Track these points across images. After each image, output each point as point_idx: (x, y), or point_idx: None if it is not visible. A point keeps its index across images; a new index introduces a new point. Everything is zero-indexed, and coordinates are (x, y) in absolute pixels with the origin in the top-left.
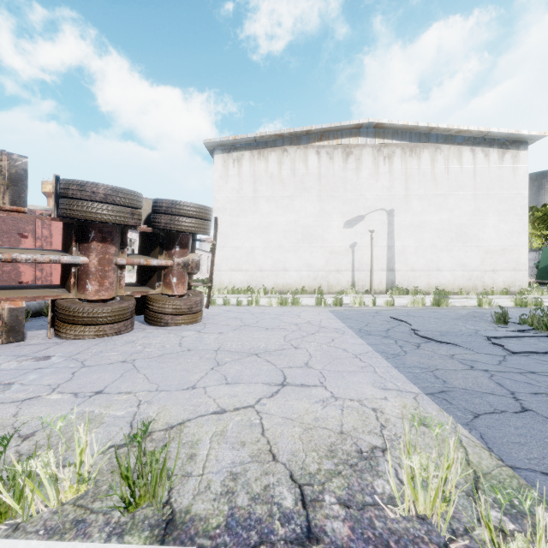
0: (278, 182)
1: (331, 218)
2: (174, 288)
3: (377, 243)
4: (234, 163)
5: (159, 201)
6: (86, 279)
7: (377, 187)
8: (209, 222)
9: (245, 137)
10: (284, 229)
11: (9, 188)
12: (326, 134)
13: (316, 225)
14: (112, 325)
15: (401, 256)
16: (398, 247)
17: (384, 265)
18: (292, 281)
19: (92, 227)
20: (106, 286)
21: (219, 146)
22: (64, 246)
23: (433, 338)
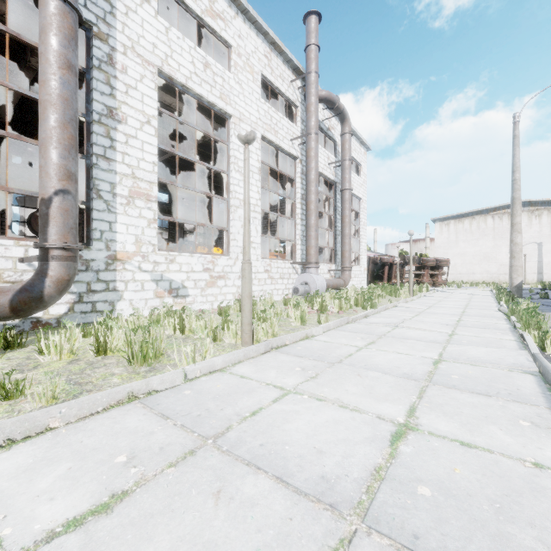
0: (469, 233)
1: (501, 248)
2: (439, 279)
3: (530, 260)
4: (445, 226)
5: (437, 259)
6: (424, 276)
7: (530, 232)
8: (449, 263)
9: (451, 215)
10: (473, 255)
11: (416, 261)
12: (498, 207)
13: (491, 252)
14: (430, 285)
15: (547, 266)
16: (545, 261)
17: (535, 271)
18: (477, 279)
19: (426, 266)
20: (427, 278)
21: (437, 219)
22: (417, 270)
23: (508, 289)
